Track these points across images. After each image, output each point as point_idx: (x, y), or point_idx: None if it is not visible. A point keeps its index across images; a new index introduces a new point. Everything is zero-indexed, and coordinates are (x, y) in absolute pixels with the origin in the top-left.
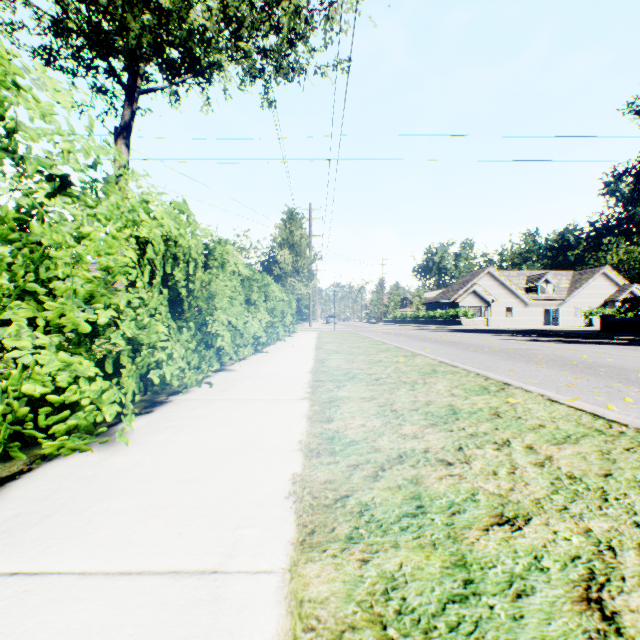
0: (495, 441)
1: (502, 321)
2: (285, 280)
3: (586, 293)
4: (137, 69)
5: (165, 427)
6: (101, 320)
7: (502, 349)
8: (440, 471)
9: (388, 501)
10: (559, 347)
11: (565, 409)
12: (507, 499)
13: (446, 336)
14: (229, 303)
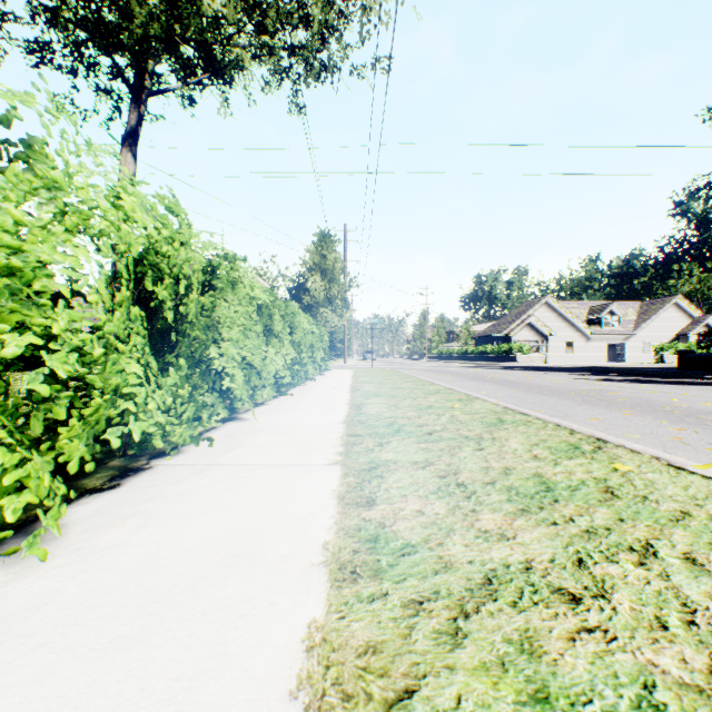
0: (630, 545)
1: (561, 357)
2: (316, 310)
3: (656, 326)
4: (144, 66)
5: (126, 515)
6: (8, 356)
7: (572, 390)
8: (565, 619)
9: (489, 710)
10: (638, 388)
11: (703, 482)
12: None
13: (501, 375)
14: (241, 335)
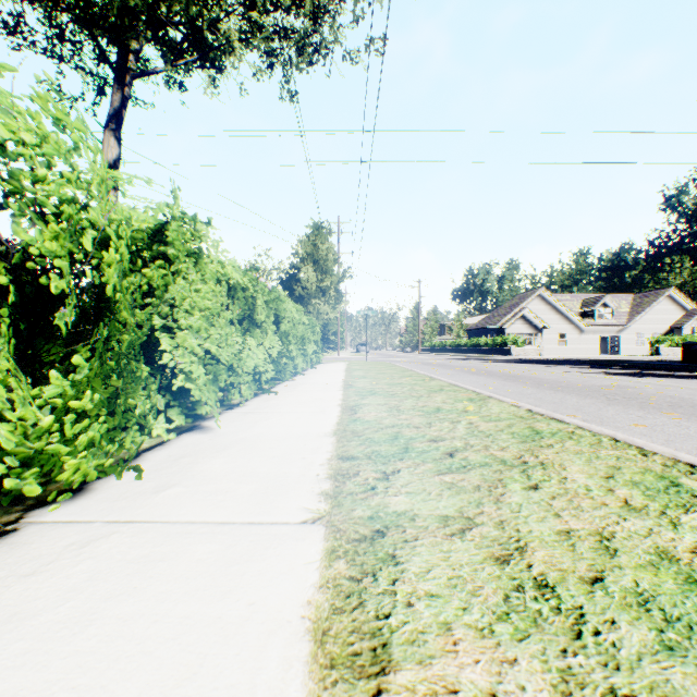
0: None
1: (554, 350)
2: (309, 302)
3: (649, 318)
4: (127, 44)
5: None
6: None
7: (587, 386)
8: None
9: None
10: (658, 383)
11: None
12: None
13: (501, 368)
14: (203, 321)
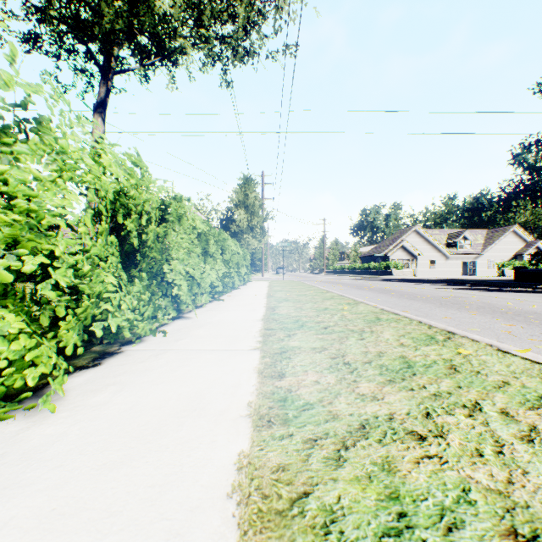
0: (464, 404)
1: (427, 272)
2: (241, 236)
3: (498, 248)
4: (111, 52)
5: (107, 384)
6: (27, 271)
7: (433, 297)
8: (414, 450)
9: (359, 504)
10: (483, 295)
11: (521, 362)
12: (511, 500)
13: (381, 285)
14: (186, 255)
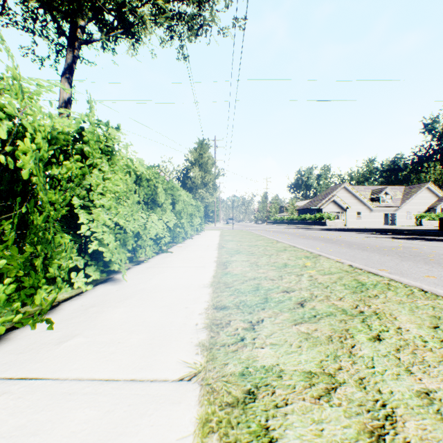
0: None
1: (354, 222)
2: (196, 191)
3: (415, 202)
4: (76, 21)
5: None
6: None
7: (383, 247)
8: None
9: None
10: (429, 245)
11: None
12: None
13: (321, 234)
14: (113, 201)
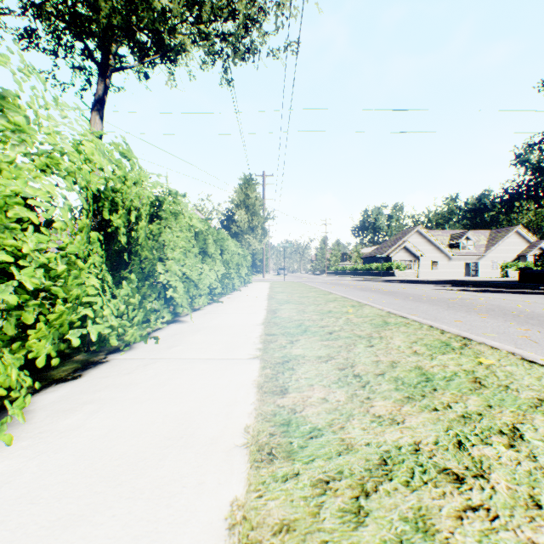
0: (500, 429)
1: (429, 273)
2: (241, 237)
3: (501, 249)
4: (109, 48)
5: (83, 402)
6: None
7: (439, 298)
8: (452, 498)
9: None
10: (490, 297)
11: None
12: None
13: (384, 286)
14: (182, 255)
